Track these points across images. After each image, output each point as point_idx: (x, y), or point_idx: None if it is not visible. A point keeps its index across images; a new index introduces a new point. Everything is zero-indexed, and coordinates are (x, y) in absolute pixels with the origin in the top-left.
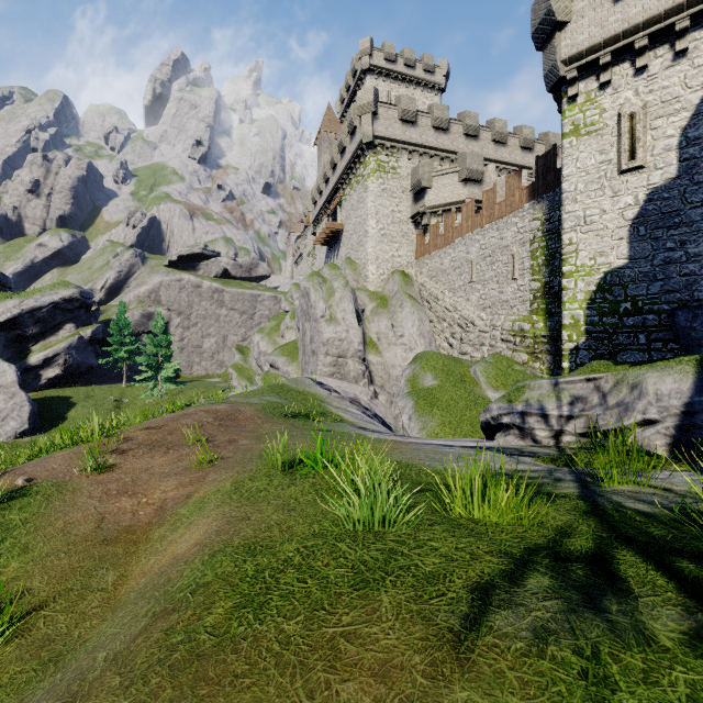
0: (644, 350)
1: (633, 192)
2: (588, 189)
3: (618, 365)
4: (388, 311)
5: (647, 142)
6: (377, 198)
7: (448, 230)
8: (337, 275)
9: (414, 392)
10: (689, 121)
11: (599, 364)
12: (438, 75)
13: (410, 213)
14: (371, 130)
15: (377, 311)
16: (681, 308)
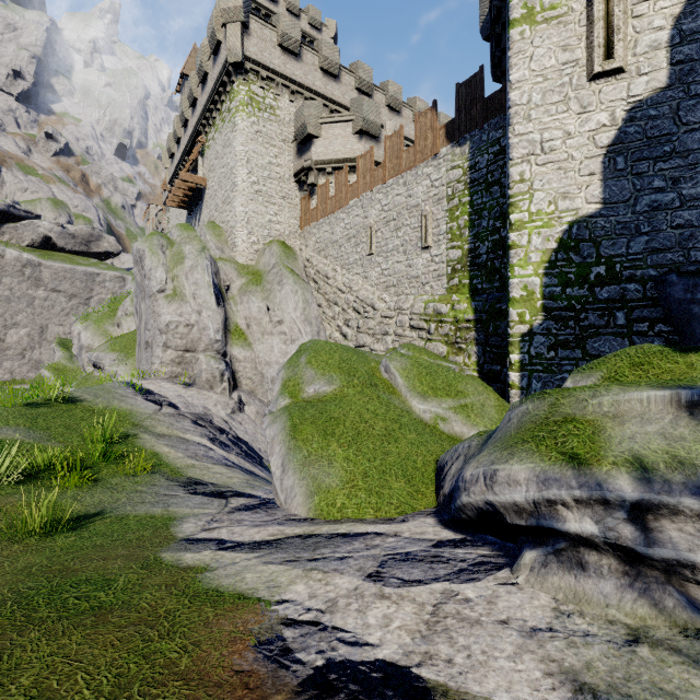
0: (623, 335)
1: (608, 107)
2: (546, 101)
3: (689, 351)
4: (262, 289)
5: (628, 35)
6: (249, 141)
7: (341, 189)
8: (191, 237)
9: (294, 408)
10: (684, 7)
11: (642, 350)
12: (326, 35)
13: (293, 170)
14: (240, 45)
15: (247, 288)
16: (676, 272)
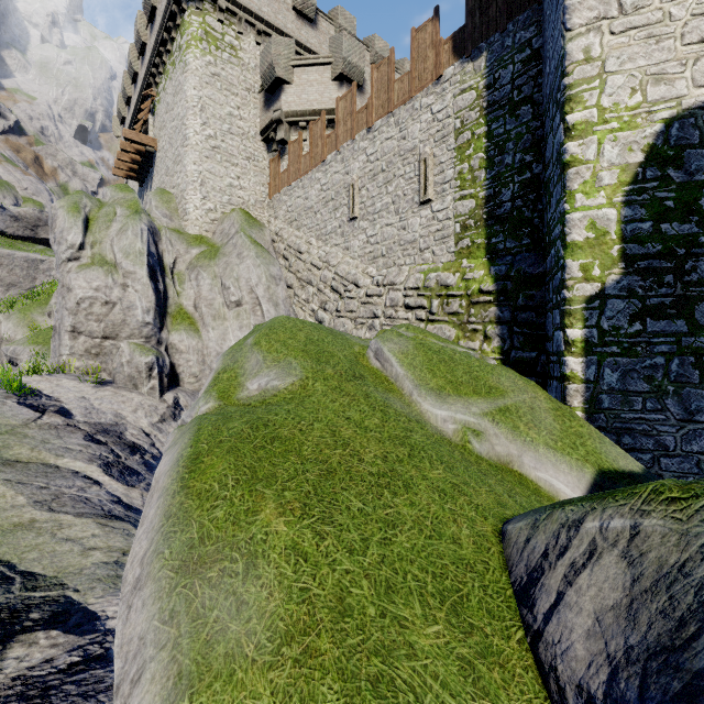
0: None
1: None
2: None
3: None
4: (216, 263)
5: None
6: (203, 84)
7: (316, 142)
8: (127, 198)
9: (210, 418)
10: None
11: None
12: None
13: (259, 126)
14: None
15: (197, 262)
16: None
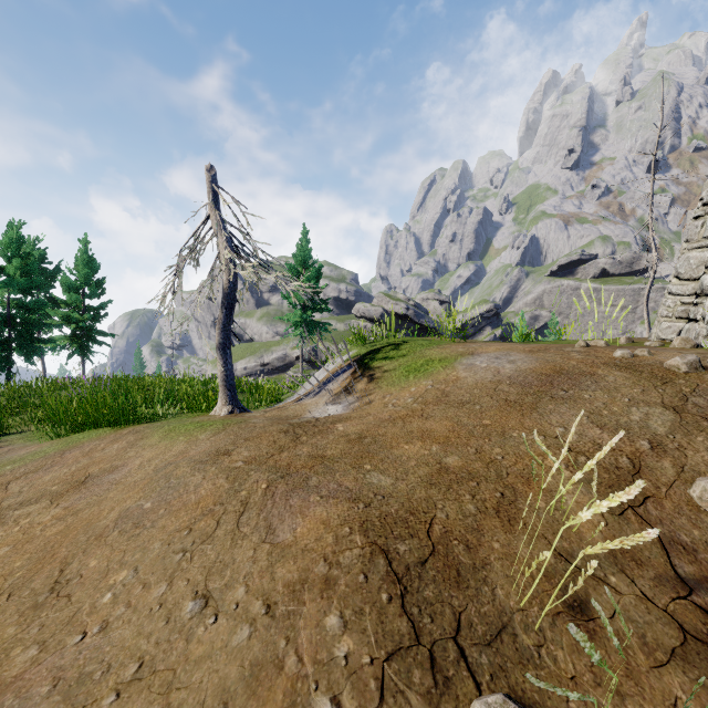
0: None
1: None
2: None
3: None
4: None
5: None
6: None
7: None
8: None
9: None
10: None
11: None
12: None
13: None
14: None
15: None
16: None
